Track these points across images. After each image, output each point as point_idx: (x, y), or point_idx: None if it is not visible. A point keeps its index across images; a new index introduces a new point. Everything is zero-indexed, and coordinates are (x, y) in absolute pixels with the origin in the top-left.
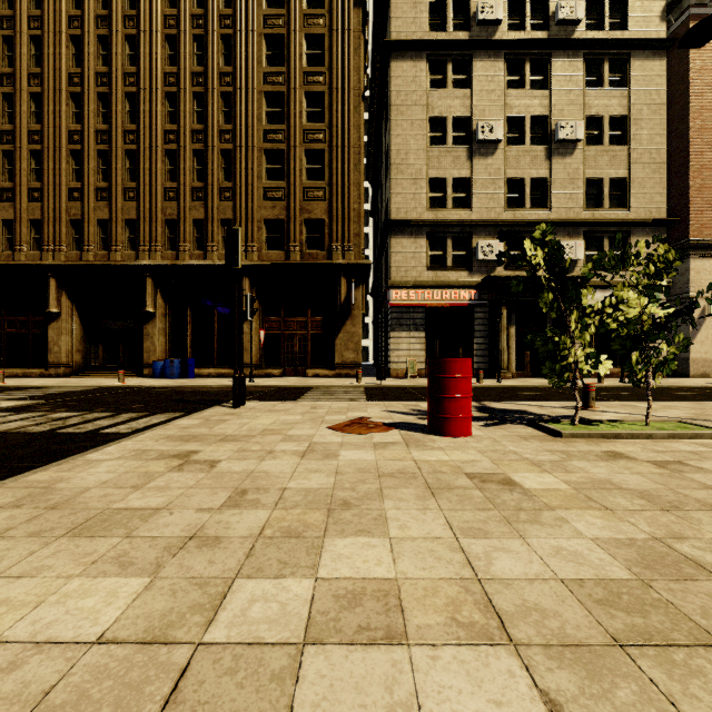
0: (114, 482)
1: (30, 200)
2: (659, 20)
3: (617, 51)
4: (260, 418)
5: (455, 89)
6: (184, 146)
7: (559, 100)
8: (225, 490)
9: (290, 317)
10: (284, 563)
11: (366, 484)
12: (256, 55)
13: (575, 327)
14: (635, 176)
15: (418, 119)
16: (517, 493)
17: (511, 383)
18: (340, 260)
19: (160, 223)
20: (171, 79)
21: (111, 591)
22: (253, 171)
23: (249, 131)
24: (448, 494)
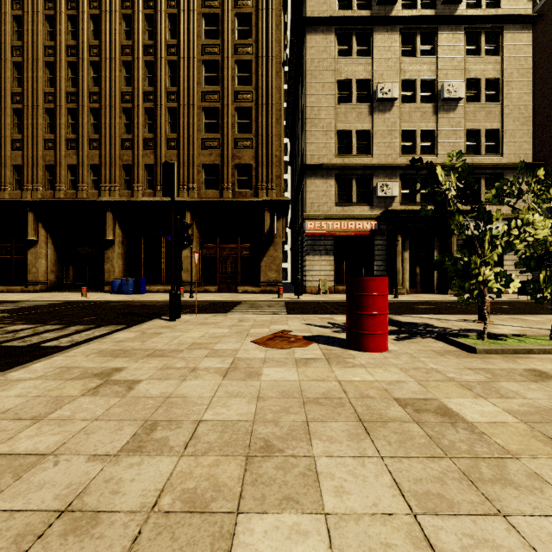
0: (16, 410)
1: (13, 149)
2: None
3: (492, 25)
4: (192, 331)
5: (359, 57)
6: (137, 104)
7: (444, 66)
8: (133, 423)
9: (224, 244)
10: None
11: (290, 414)
12: (196, 30)
13: (488, 247)
14: (507, 128)
15: (329, 82)
16: (463, 429)
17: (406, 298)
18: (265, 197)
19: (118, 167)
20: (127, 50)
21: None
22: (193, 125)
23: (191, 92)
24: (384, 431)
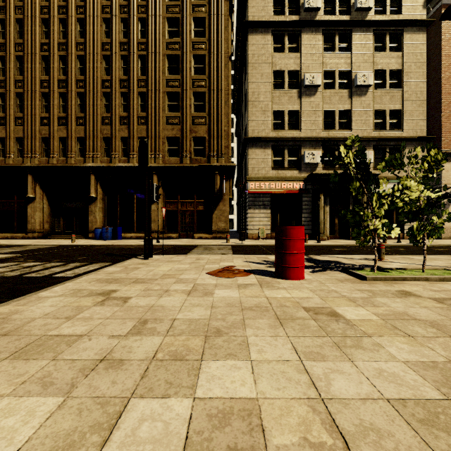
0: (53, 314)
1: (16, 125)
2: (422, 8)
3: (395, 28)
4: (162, 267)
5: (290, 53)
6: (115, 89)
7: (357, 60)
8: (131, 320)
9: (183, 200)
10: (170, 383)
11: (233, 315)
12: (161, 31)
13: (375, 205)
14: (407, 109)
15: (266, 72)
16: (342, 323)
17: (326, 242)
18: (216, 163)
19: (99, 139)
20: (107, 46)
21: (31, 410)
22: (159, 106)
23: (157, 80)
24: (292, 324)
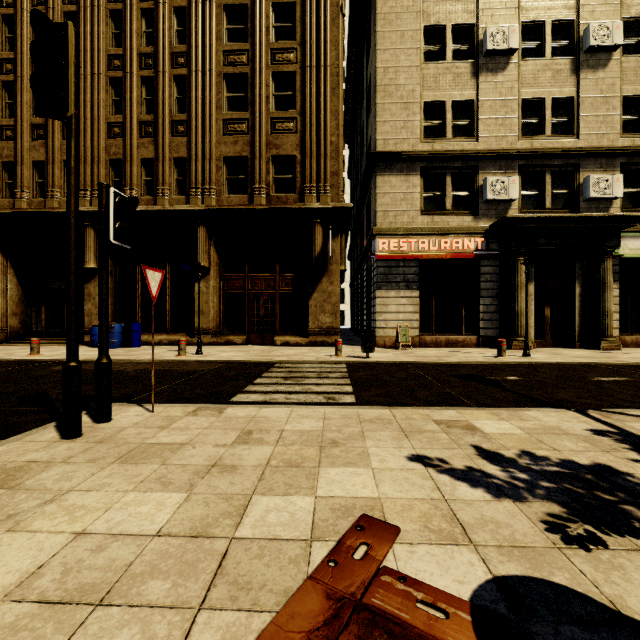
0: None
1: None
2: None
3: None
4: (36, 522)
5: None
6: (130, 72)
7: None
8: None
9: (256, 274)
10: None
11: None
12: None
13: None
14: None
15: (410, 29)
16: None
17: (543, 356)
18: (315, 204)
19: (103, 163)
20: None
21: None
22: (210, 100)
23: (206, 52)
24: None
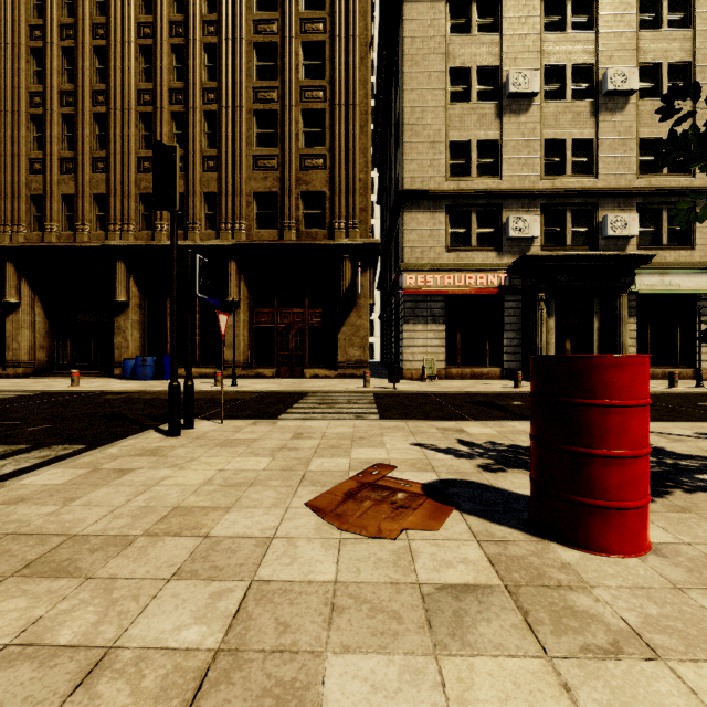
0: None
1: None
2: None
3: None
4: (192, 466)
5: (481, 34)
6: (160, 107)
7: (607, 45)
8: None
9: (285, 308)
10: None
11: None
12: None
13: None
14: None
15: (437, 70)
16: None
17: None
18: (344, 240)
19: (134, 197)
20: (147, 30)
21: None
22: (241, 136)
23: (237, 89)
24: None
